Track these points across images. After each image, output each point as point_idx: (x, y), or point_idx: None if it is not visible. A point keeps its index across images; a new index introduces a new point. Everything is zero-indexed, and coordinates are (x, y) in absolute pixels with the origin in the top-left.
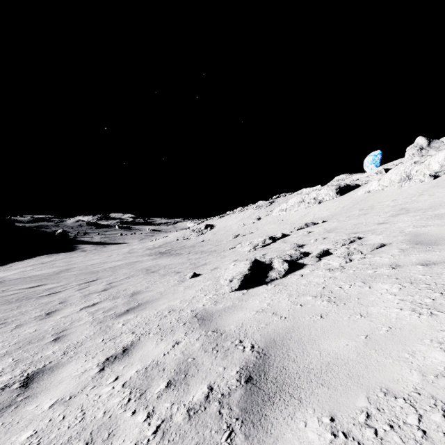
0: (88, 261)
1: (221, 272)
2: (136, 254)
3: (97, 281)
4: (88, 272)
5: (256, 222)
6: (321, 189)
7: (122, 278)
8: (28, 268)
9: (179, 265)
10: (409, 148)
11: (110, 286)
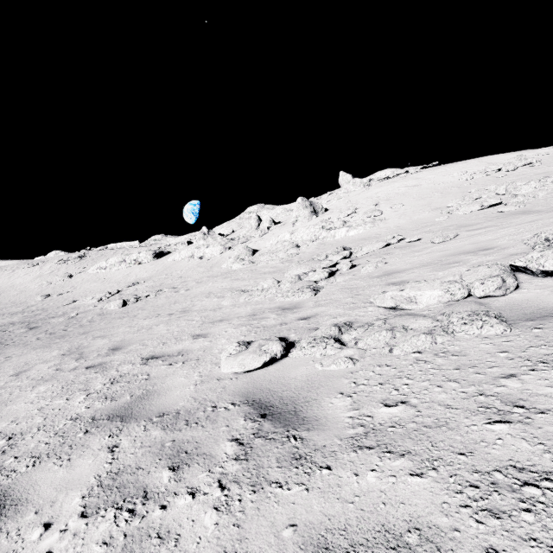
0: None
1: (106, 306)
2: None
3: None
4: None
5: (68, 280)
6: (141, 252)
7: None
8: None
9: (33, 318)
10: (199, 233)
11: None
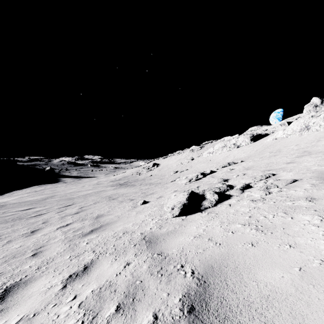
0: (67, 190)
1: (164, 201)
2: (102, 185)
3: (72, 206)
4: (67, 199)
5: (190, 161)
6: (239, 137)
7: (90, 203)
8: (25, 195)
9: (133, 194)
10: (306, 106)
11: (81, 209)
